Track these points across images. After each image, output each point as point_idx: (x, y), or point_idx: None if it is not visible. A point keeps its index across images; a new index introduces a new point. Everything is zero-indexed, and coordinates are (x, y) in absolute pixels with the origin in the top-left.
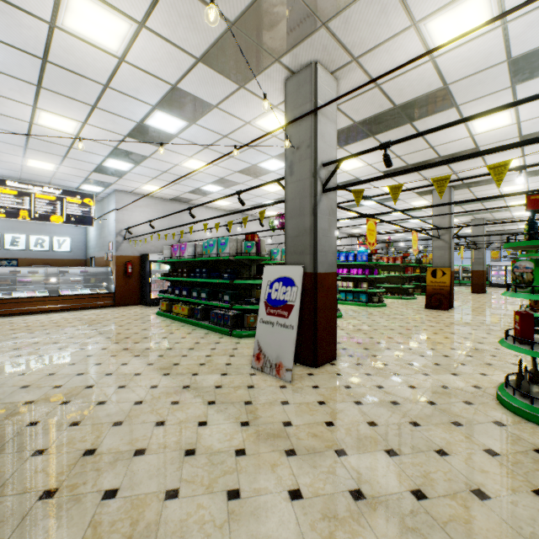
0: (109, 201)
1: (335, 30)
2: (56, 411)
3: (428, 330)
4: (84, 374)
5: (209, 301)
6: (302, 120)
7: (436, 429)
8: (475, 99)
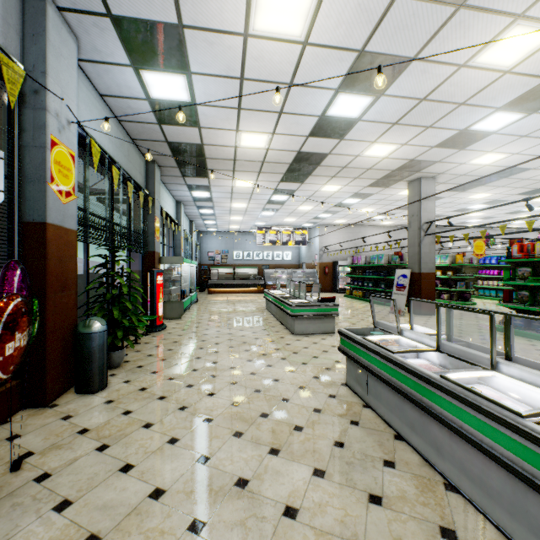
0: (314, 230)
1: (424, 172)
2: None
3: None
4: None
5: (373, 287)
6: (414, 203)
7: None
8: None
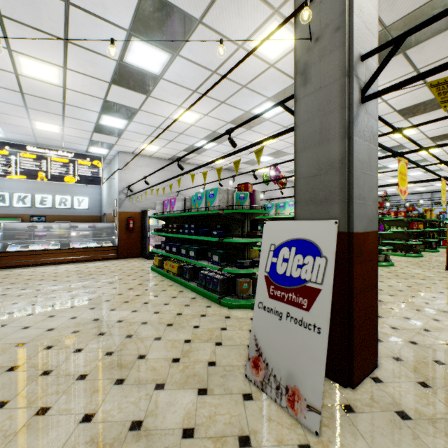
0: (114, 163)
1: None
2: None
3: None
4: (17, 369)
5: (197, 260)
6: None
7: None
8: None
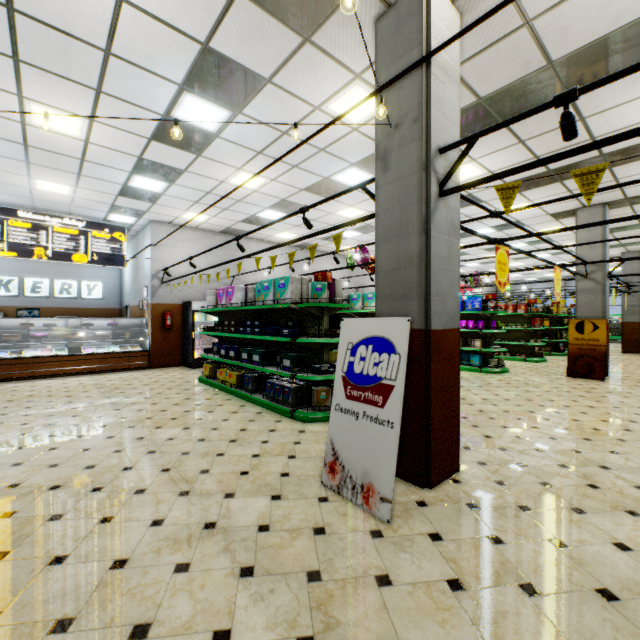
0: (144, 235)
1: None
2: None
3: (589, 414)
4: (61, 487)
5: (263, 366)
6: (405, 78)
7: None
8: None
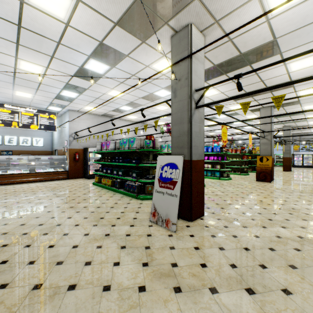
0: (65, 116)
1: (205, 1)
2: (21, 252)
3: (260, 195)
4: (43, 224)
5: (123, 176)
6: (182, 61)
7: (279, 271)
8: (293, 48)
